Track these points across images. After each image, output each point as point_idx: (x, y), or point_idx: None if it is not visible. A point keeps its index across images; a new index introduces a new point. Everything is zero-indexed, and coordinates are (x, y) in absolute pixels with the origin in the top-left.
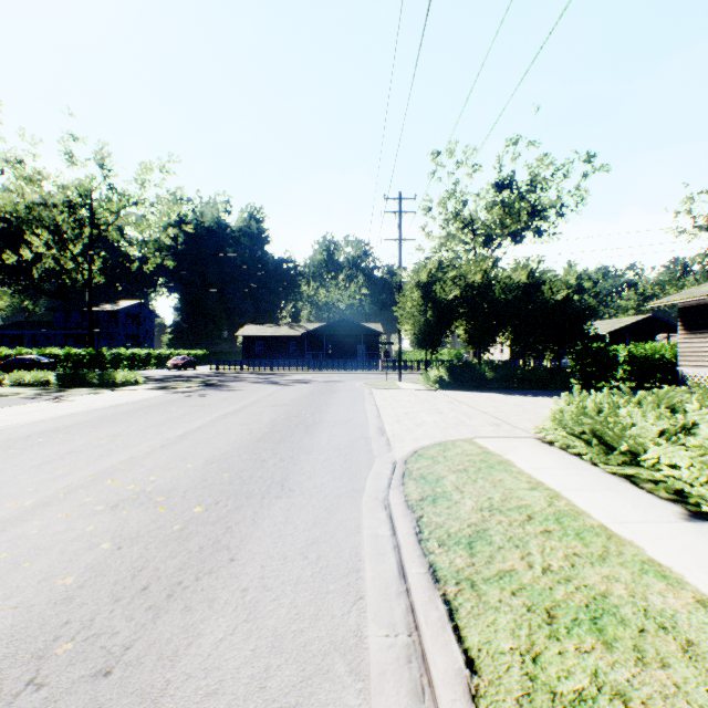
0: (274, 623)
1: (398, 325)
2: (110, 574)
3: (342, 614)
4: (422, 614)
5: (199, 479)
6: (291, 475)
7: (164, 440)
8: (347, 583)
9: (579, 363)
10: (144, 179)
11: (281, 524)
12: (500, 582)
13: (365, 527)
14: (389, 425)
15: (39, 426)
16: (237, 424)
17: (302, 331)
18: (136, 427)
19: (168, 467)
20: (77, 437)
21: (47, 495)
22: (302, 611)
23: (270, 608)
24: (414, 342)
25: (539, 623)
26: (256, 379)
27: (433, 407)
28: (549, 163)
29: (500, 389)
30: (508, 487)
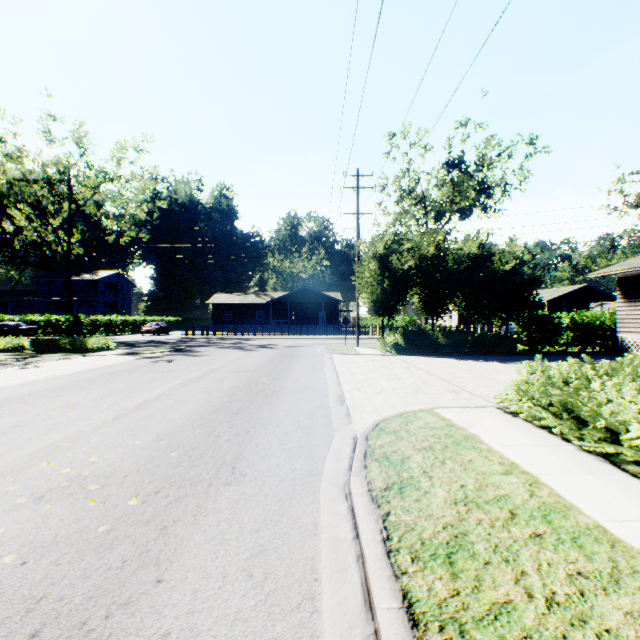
0: None
1: (357, 294)
2: None
3: None
4: None
5: (144, 460)
6: (244, 453)
7: (118, 411)
8: (299, 621)
9: (525, 329)
10: (119, 157)
11: (226, 523)
12: (497, 626)
13: (323, 526)
14: (349, 393)
15: None
16: (197, 392)
17: (268, 299)
18: (94, 396)
19: (114, 444)
20: (30, 408)
21: None
22: None
23: None
24: (371, 309)
25: None
26: (223, 345)
27: (391, 373)
28: (495, 144)
29: (453, 354)
30: (480, 470)
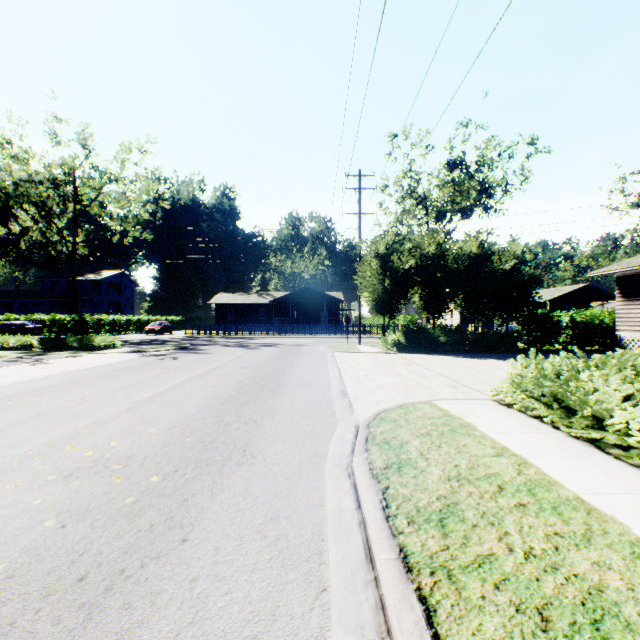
0: (224, 626)
1: (358, 293)
2: (45, 560)
3: (302, 613)
4: (395, 617)
5: (160, 444)
6: (254, 439)
7: (131, 403)
8: (309, 570)
9: (525, 328)
10: (123, 159)
11: (240, 496)
12: (480, 571)
13: (328, 498)
14: (351, 387)
15: (12, 389)
16: (204, 386)
17: (270, 299)
18: (106, 389)
19: (131, 431)
20: (47, 400)
21: (0, 462)
22: (257, 609)
23: (220, 606)
24: (373, 308)
25: (532, 629)
26: (226, 343)
27: (391, 369)
28: (496, 144)
29: (453, 352)
30: (473, 453)
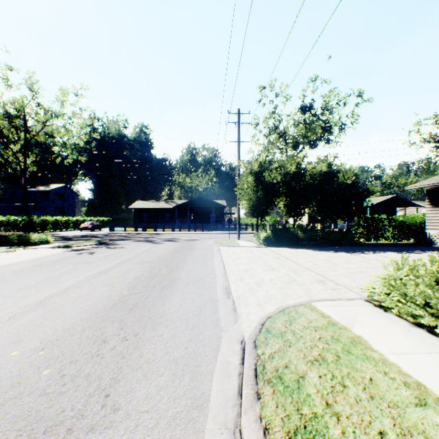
0: None
1: (238, 201)
2: None
3: None
4: None
5: (7, 384)
6: (125, 370)
7: (19, 308)
8: None
9: (361, 227)
10: (62, 100)
11: None
12: None
13: None
14: (234, 284)
15: None
16: (102, 284)
17: (174, 205)
18: (7, 290)
19: None
20: None
21: None
22: None
23: None
24: (249, 212)
25: None
26: (138, 238)
27: (266, 263)
28: (336, 94)
29: (309, 246)
30: (390, 399)
